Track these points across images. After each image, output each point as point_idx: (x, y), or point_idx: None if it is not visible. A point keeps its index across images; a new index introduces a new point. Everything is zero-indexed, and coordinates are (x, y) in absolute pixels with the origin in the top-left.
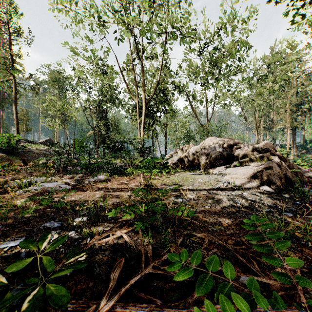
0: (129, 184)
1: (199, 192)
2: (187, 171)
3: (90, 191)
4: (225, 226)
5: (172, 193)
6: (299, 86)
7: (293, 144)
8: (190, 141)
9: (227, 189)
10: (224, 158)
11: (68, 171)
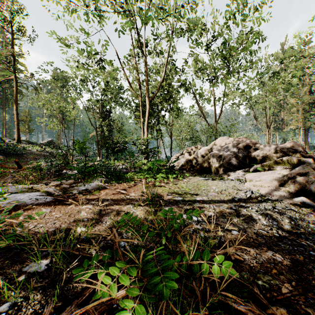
0: (128, 193)
1: (217, 206)
2: (197, 176)
3: (75, 205)
4: (274, 274)
5: (182, 207)
6: (312, 83)
7: (306, 145)
8: (197, 142)
9: (252, 201)
10: (239, 160)
11: (62, 176)
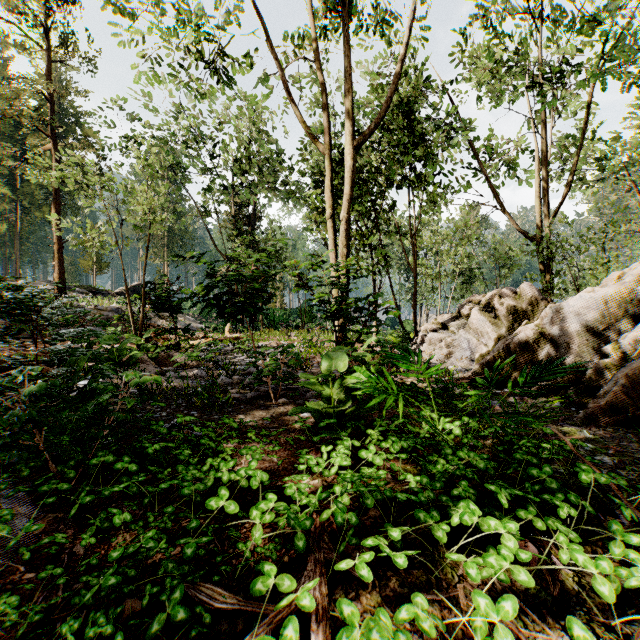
0: None
1: None
2: None
3: None
4: None
5: None
6: None
7: None
8: (474, 284)
9: None
10: None
11: None
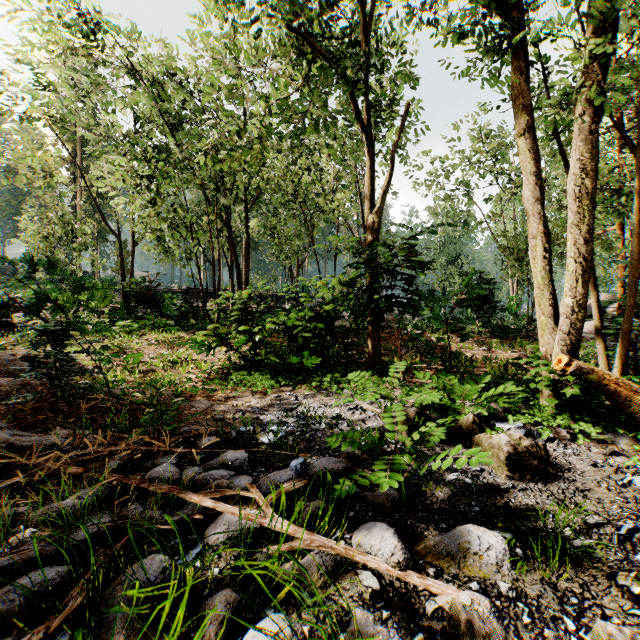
0: None
1: None
2: None
3: None
4: None
5: None
6: None
7: None
8: None
9: None
10: None
11: None
